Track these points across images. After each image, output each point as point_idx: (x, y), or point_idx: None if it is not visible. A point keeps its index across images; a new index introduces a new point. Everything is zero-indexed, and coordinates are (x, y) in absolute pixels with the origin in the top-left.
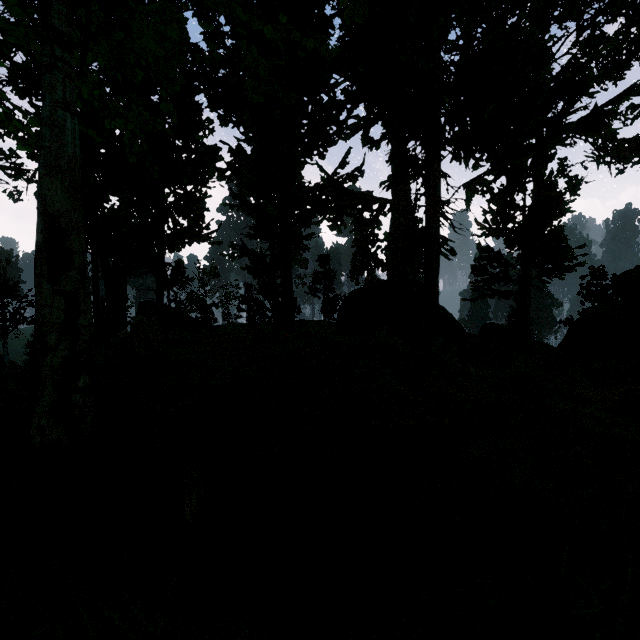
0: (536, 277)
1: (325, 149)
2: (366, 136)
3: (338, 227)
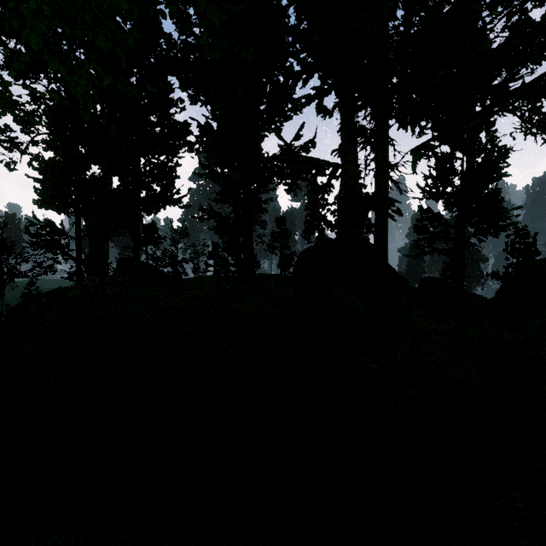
0: (473, 236)
1: (282, 124)
2: (320, 105)
3: (294, 191)
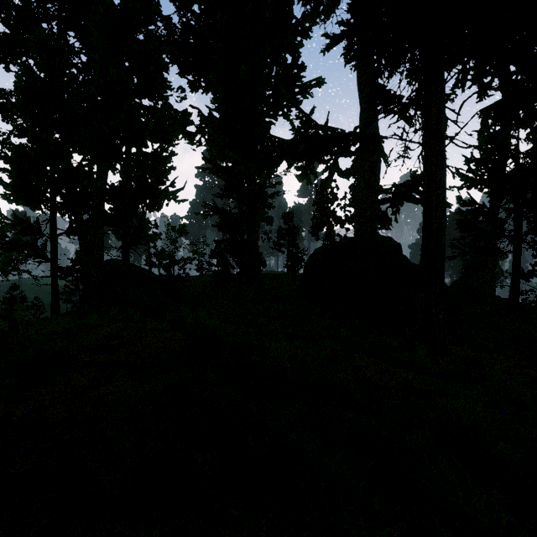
0: (531, 233)
1: (289, 109)
2: (349, 50)
3: (307, 177)
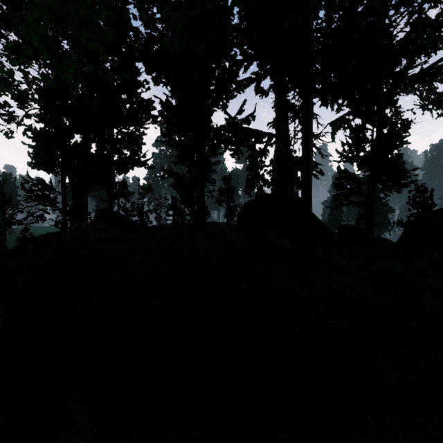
0: (381, 191)
1: (227, 101)
2: (258, 87)
3: (237, 155)
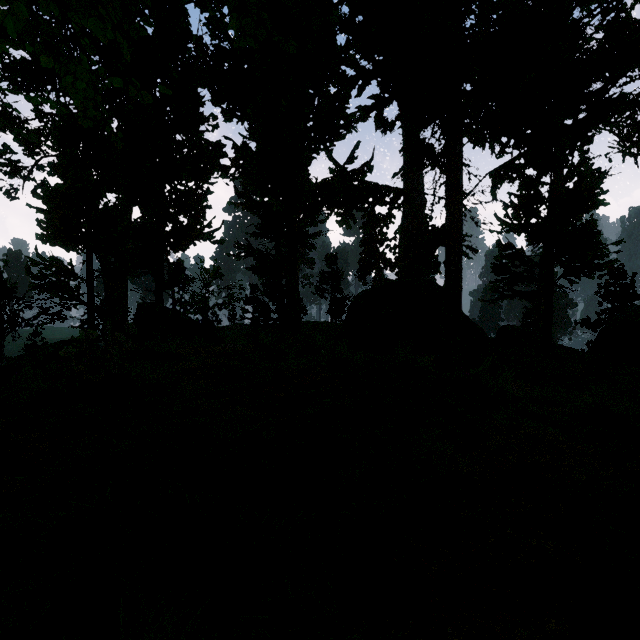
0: (563, 276)
1: (332, 144)
2: (379, 118)
3: (347, 222)
